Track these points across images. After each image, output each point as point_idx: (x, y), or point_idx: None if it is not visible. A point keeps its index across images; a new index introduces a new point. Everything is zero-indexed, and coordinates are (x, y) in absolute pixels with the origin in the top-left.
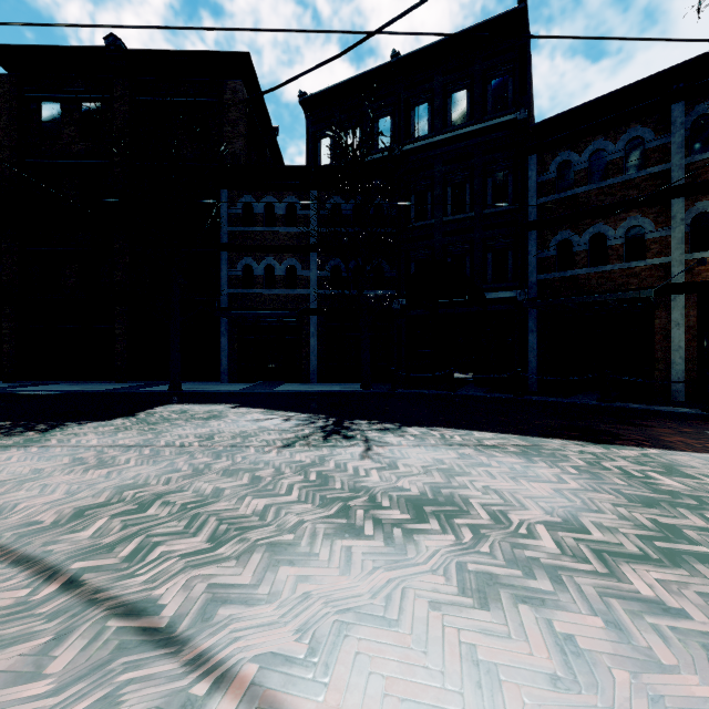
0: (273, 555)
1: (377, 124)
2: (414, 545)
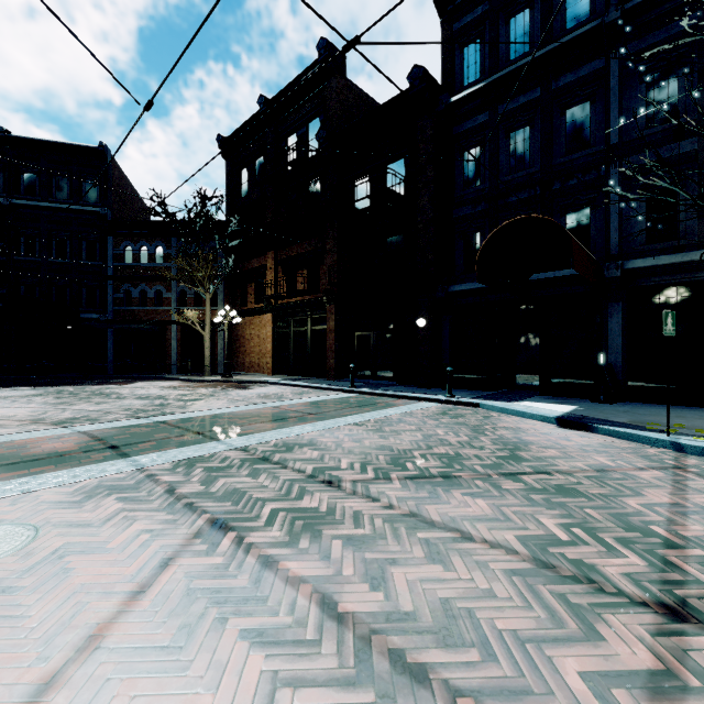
0: None
1: None
2: None
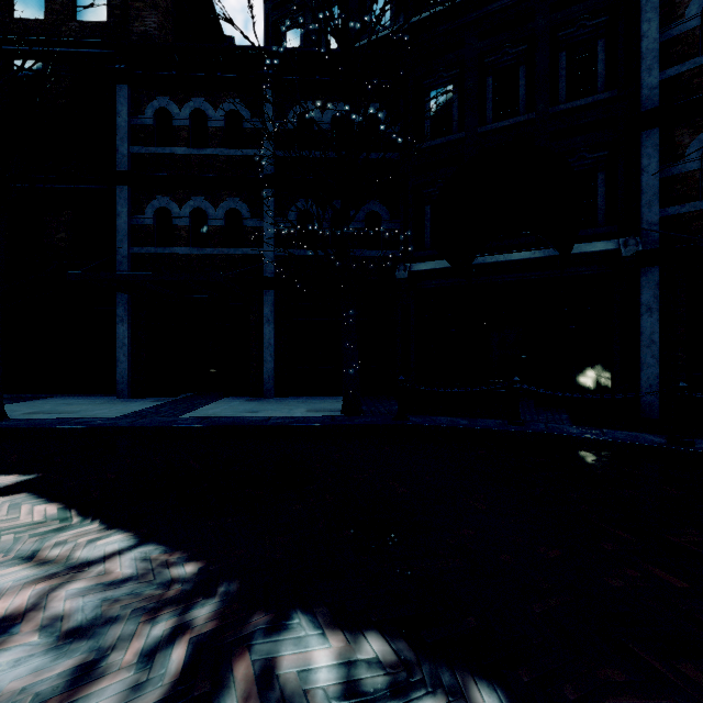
0: None
1: None
2: None
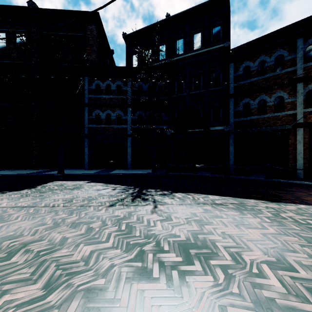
0: (86, 302)
1: (159, 48)
2: (187, 287)
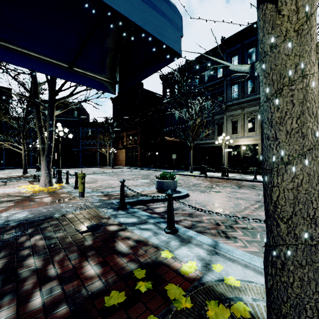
0: None
1: None
2: None
